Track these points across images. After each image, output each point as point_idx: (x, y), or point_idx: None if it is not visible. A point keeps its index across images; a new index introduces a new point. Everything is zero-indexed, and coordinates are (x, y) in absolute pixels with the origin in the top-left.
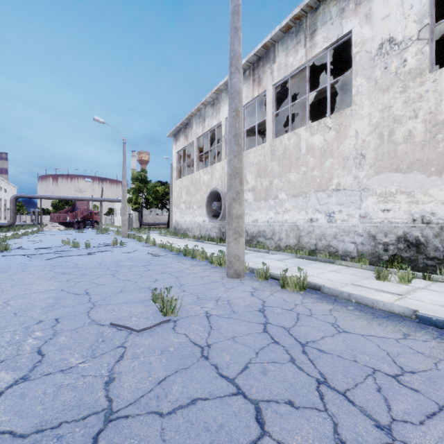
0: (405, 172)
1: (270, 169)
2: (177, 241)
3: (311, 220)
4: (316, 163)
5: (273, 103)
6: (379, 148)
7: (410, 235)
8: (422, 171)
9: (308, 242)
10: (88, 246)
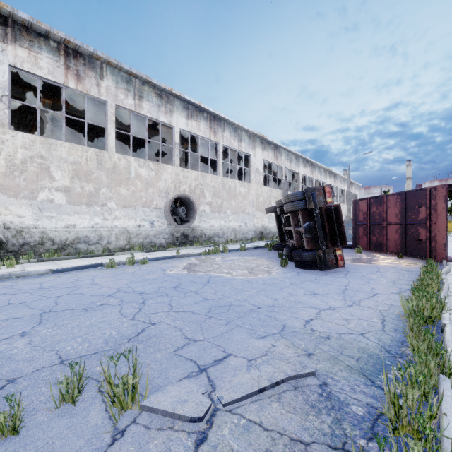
0: None
1: None
2: None
3: None
4: None
5: None
6: None
7: None
8: (5, 193)
9: None
10: None
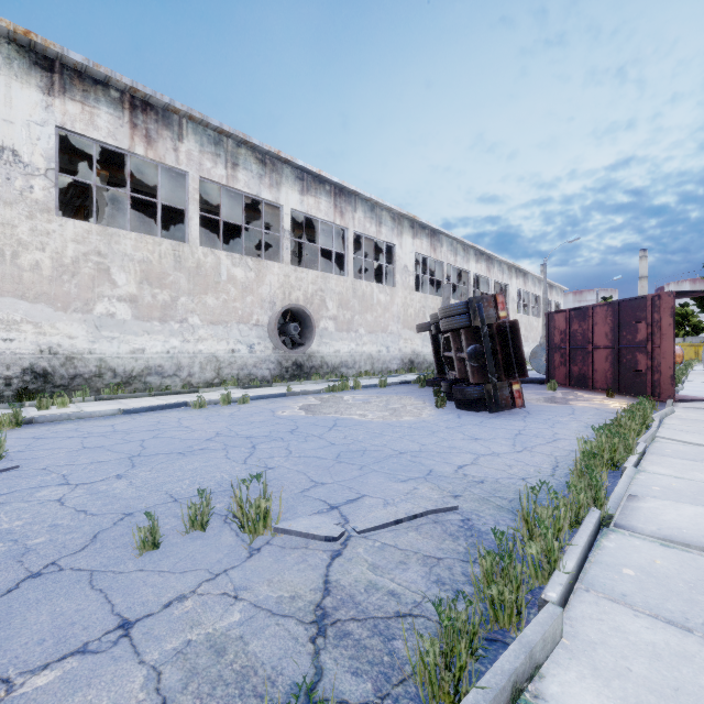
0: (33, 302)
1: None
2: None
3: None
4: None
5: None
6: None
7: (38, 366)
8: (51, 304)
9: None
10: None
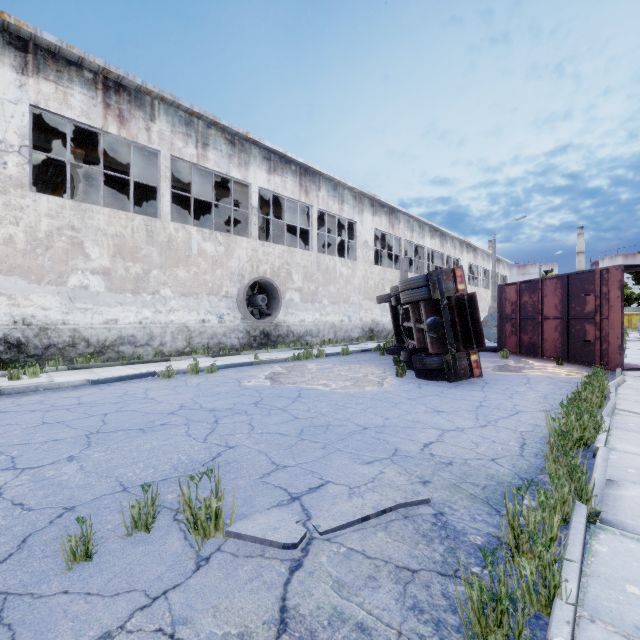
0: (6, 274)
1: None
2: None
3: None
4: None
5: None
6: None
7: (12, 337)
8: (24, 277)
9: None
10: None
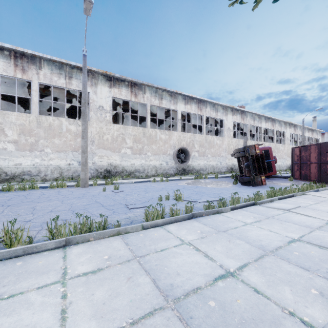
0: (106, 150)
1: (37, 133)
2: None
3: (69, 164)
4: (72, 138)
5: (38, 92)
6: (99, 140)
7: (108, 169)
8: (111, 150)
9: (67, 175)
10: None
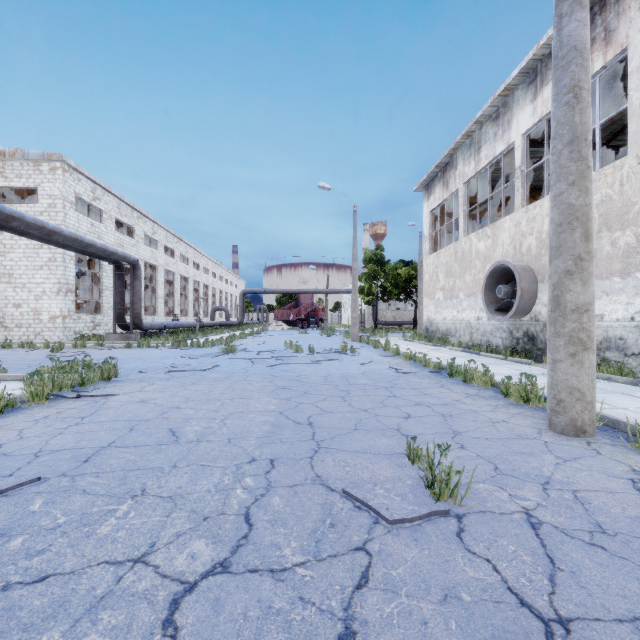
0: None
1: (639, 209)
2: (431, 350)
3: None
4: None
5: None
6: None
7: None
8: None
9: None
10: (312, 352)
